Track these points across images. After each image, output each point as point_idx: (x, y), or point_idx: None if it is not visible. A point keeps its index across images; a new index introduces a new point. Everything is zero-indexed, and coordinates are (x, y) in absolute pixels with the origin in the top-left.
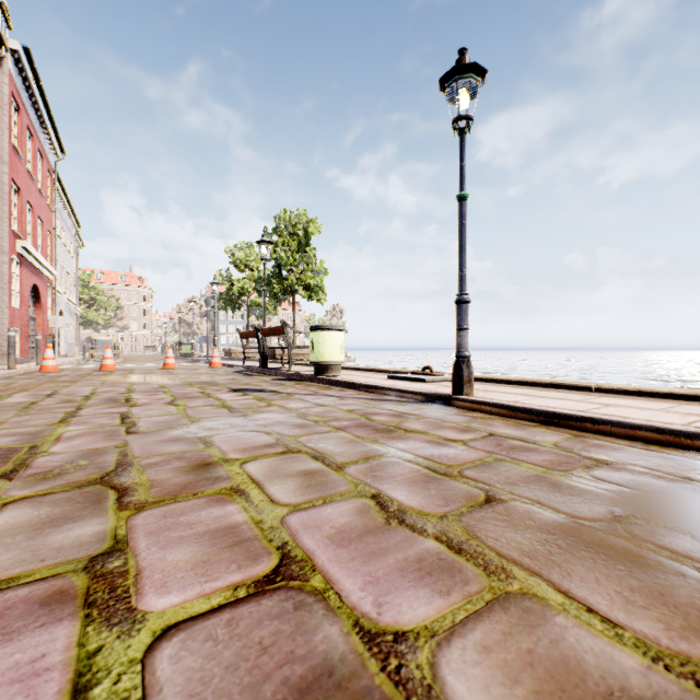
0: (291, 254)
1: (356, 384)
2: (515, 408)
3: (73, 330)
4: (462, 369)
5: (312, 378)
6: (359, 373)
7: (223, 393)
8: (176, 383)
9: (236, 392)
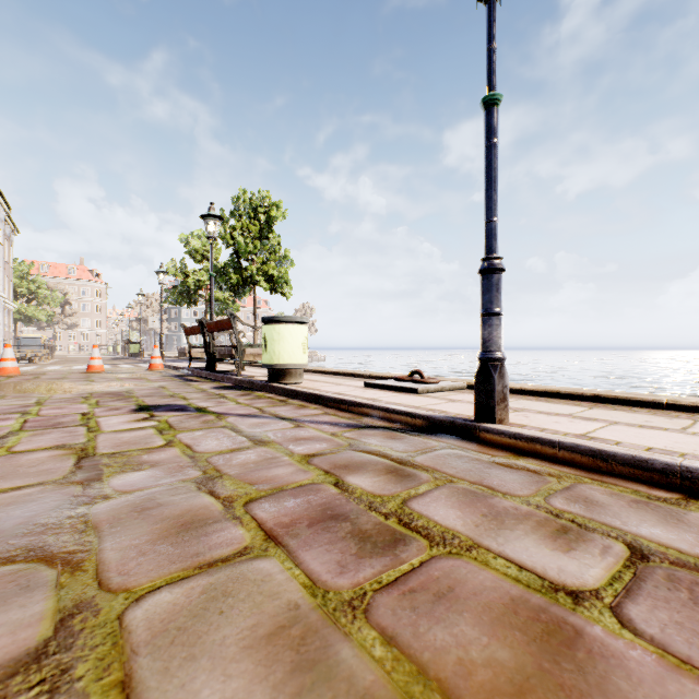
0: (251, 240)
1: (321, 397)
2: (610, 455)
3: (2, 327)
4: (493, 379)
5: (264, 387)
6: (327, 378)
7: (118, 414)
8: (70, 395)
9: (141, 411)
